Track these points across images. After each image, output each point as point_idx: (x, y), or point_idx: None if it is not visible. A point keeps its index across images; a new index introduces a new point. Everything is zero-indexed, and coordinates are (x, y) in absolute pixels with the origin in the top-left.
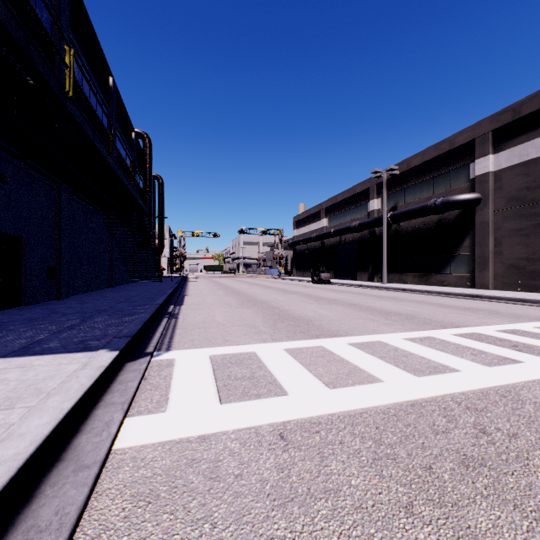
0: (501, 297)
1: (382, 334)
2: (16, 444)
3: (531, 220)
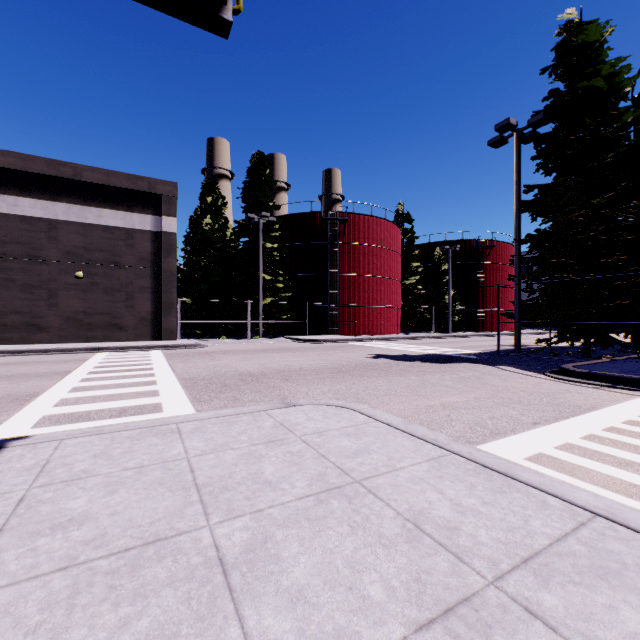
0: (2, 351)
1: (57, 385)
2: (224, 411)
3: (4, 274)
